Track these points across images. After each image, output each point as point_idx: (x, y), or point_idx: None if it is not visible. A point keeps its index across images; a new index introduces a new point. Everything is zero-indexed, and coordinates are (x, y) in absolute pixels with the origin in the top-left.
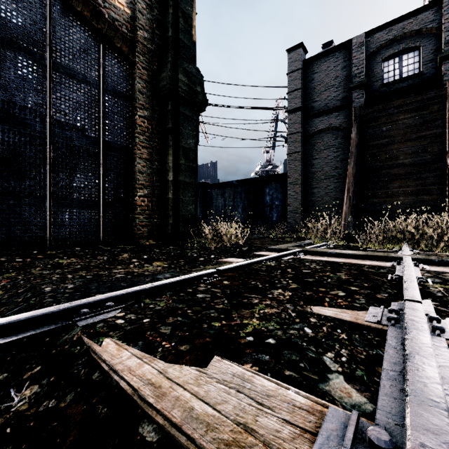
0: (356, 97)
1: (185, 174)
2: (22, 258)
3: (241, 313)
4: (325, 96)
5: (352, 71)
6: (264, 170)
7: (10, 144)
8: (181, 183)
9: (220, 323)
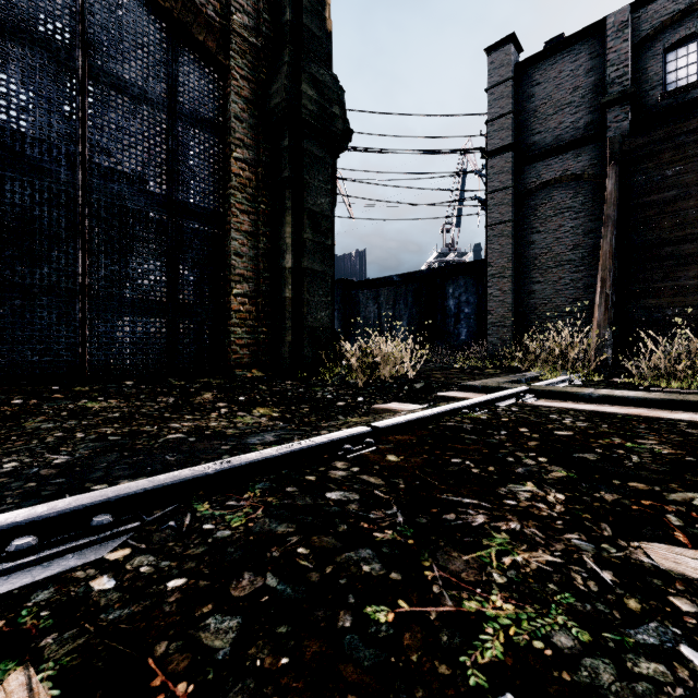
0: (614, 120)
1: (313, 257)
2: (24, 398)
3: (450, 565)
4: (554, 123)
5: (606, 74)
6: (443, 261)
7: (16, 204)
8: (306, 272)
9: (392, 612)
